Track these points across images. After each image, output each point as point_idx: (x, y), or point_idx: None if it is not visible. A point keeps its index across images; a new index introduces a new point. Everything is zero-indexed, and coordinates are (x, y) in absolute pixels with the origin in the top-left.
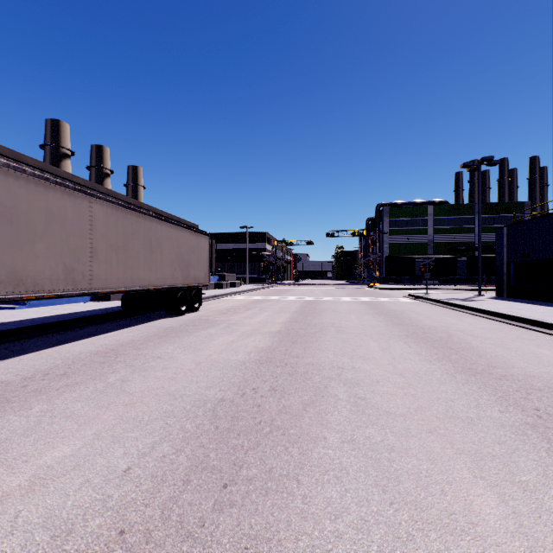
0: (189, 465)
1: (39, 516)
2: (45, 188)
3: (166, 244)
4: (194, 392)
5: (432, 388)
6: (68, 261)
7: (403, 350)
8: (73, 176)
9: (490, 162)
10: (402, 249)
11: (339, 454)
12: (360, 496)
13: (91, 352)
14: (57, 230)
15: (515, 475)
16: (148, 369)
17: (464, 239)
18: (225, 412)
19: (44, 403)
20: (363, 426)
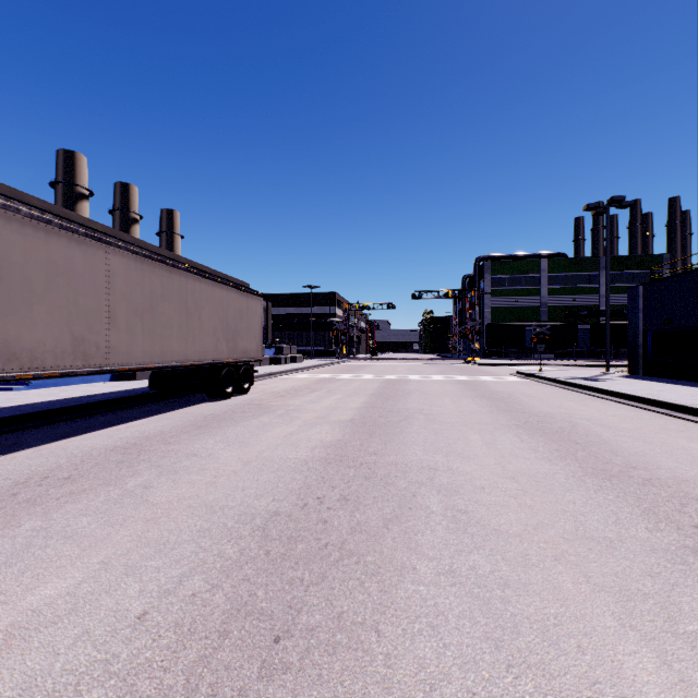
0: (228, 608)
1: (13, 686)
2: (46, 234)
3: (206, 307)
4: (239, 503)
5: (555, 497)
6: (77, 329)
7: (514, 445)
8: (90, 221)
9: (621, 203)
10: (508, 314)
11: (433, 591)
12: (465, 655)
13: (106, 448)
14: (62, 288)
15: (678, 623)
16: (179, 471)
17: (586, 302)
18: (280, 531)
19: (38, 517)
20: (465, 551)
